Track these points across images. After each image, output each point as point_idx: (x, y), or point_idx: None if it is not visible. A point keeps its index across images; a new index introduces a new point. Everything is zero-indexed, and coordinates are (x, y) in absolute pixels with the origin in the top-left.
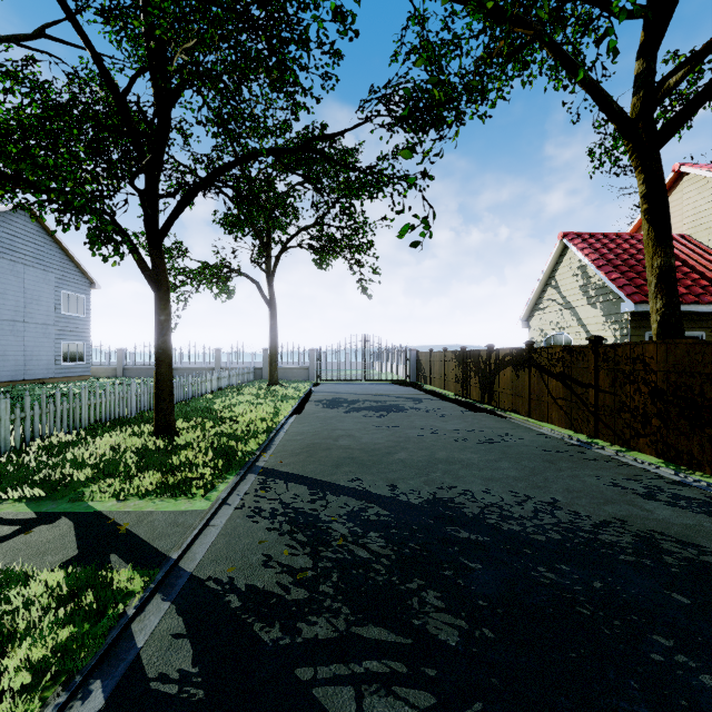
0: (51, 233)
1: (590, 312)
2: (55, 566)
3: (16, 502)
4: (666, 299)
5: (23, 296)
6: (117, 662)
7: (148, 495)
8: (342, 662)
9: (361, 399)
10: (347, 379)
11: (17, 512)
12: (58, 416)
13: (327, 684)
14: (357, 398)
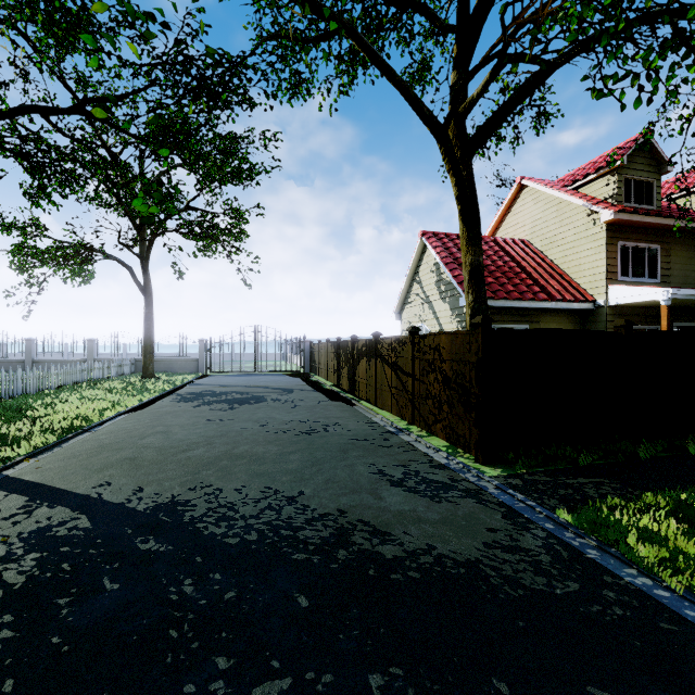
0: None
1: (441, 306)
2: None
3: None
4: (475, 294)
5: None
6: None
7: None
8: None
9: (230, 392)
10: (239, 371)
11: None
12: None
13: None
14: (228, 391)
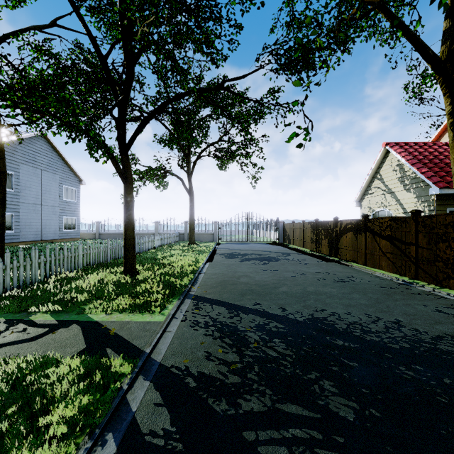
0: (65, 143)
1: (405, 195)
2: (72, 355)
3: (44, 313)
4: None
5: (41, 189)
6: (121, 421)
7: (124, 311)
8: (274, 429)
9: (249, 253)
10: (238, 241)
11: (45, 319)
12: (65, 261)
13: (267, 444)
14: (246, 253)
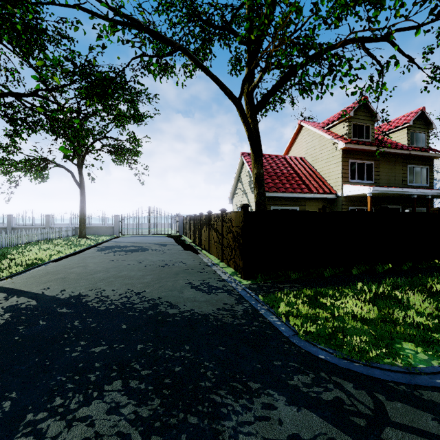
0: None
1: (251, 195)
2: None
3: None
4: (258, 190)
5: None
6: None
7: None
8: None
9: (129, 246)
10: (139, 234)
11: None
12: None
13: None
14: (128, 245)
